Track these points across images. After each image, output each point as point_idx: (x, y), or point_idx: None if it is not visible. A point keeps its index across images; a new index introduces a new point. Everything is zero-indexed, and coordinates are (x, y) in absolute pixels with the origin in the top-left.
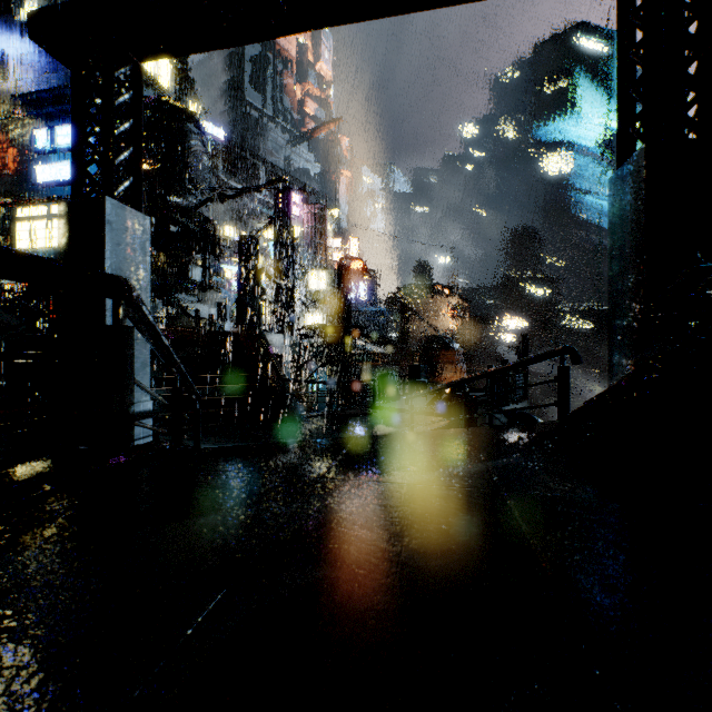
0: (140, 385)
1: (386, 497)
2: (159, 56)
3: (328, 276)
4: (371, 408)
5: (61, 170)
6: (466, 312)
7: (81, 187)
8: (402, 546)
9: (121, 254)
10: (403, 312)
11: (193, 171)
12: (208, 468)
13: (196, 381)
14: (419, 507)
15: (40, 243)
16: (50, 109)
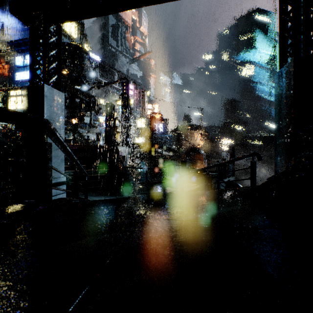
0: (57, 170)
1: (174, 228)
2: (69, 20)
3: (145, 121)
4: (164, 180)
5: (28, 74)
6: (206, 137)
7: (33, 80)
8: (184, 259)
9: (51, 110)
10: (178, 137)
11: (85, 75)
12: (86, 212)
13: (86, 167)
14: (192, 235)
15: (19, 106)
16: (23, 48)
